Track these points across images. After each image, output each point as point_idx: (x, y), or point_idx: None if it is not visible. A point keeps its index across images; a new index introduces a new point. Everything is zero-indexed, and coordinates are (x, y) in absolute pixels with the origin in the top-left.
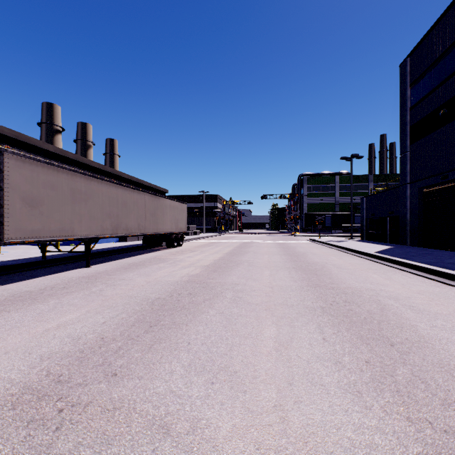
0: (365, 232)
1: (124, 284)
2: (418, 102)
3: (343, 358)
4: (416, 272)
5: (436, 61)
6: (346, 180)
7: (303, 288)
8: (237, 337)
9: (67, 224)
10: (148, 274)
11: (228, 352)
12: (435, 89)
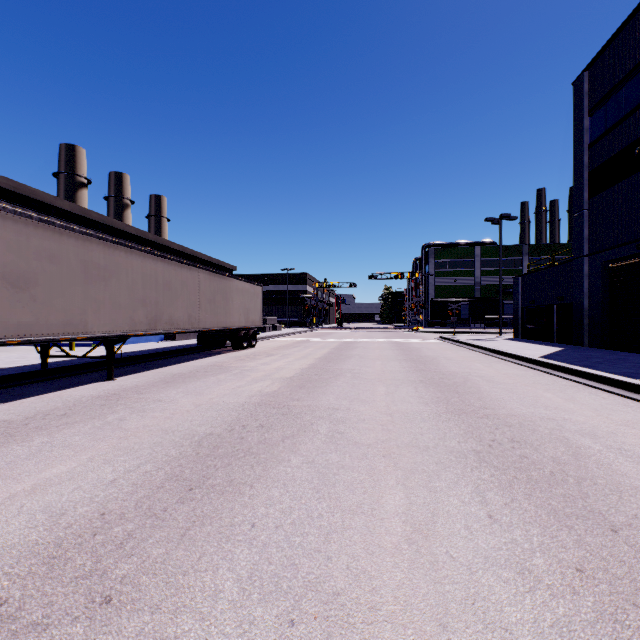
0: (520, 326)
1: (159, 408)
2: (601, 136)
3: (534, 561)
4: (612, 389)
5: (629, 74)
6: (490, 252)
7: (440, 417)
8: (338, 512)
9: (75, 315)
10: (200, 391)
11: (322, 545)
12: (628, 116)
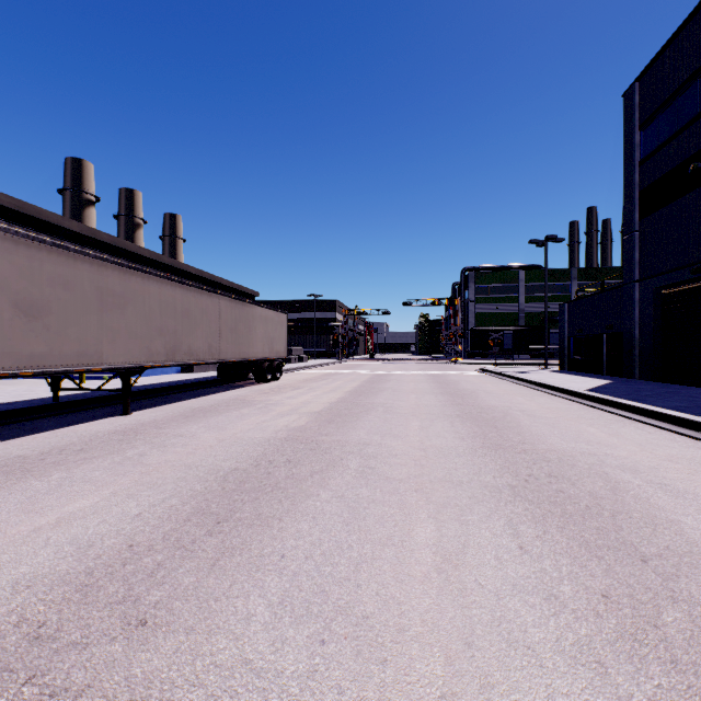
0: (566, 357)
1: (180, 443)
2: (653, 152)
3: (561, 588)
4: (659, 424)
5: (682, 86)
6: (536, 277)
7: (476, 452)
8: (368, 544)
9: (90, 345)
10: (223, 426)
11: (352, 574)
12: (681, 131)
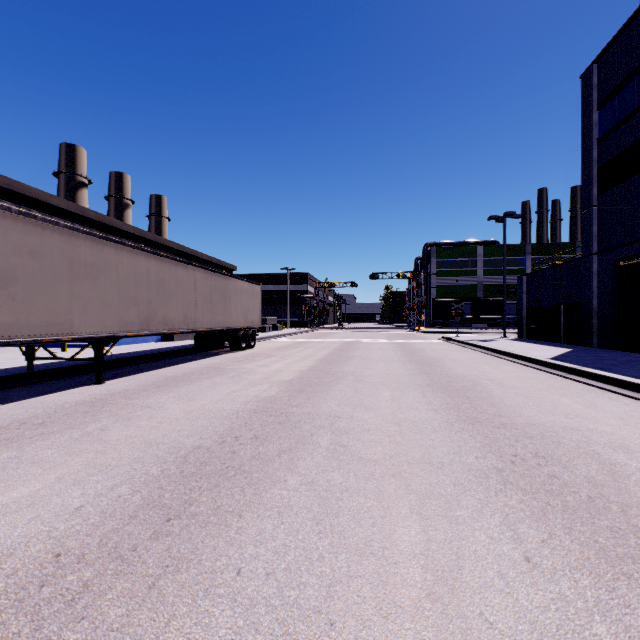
0: (525, 326)
1: (146, 416)
2: (611, 130)
3: (594, 629)
4: (634, 394)
5: None
6: (492, 251)
7: (452, 427)
8: (343, 552)
9: (60, 315)
10: (193, 396)
11: (323, 603)
12: (639, 109)
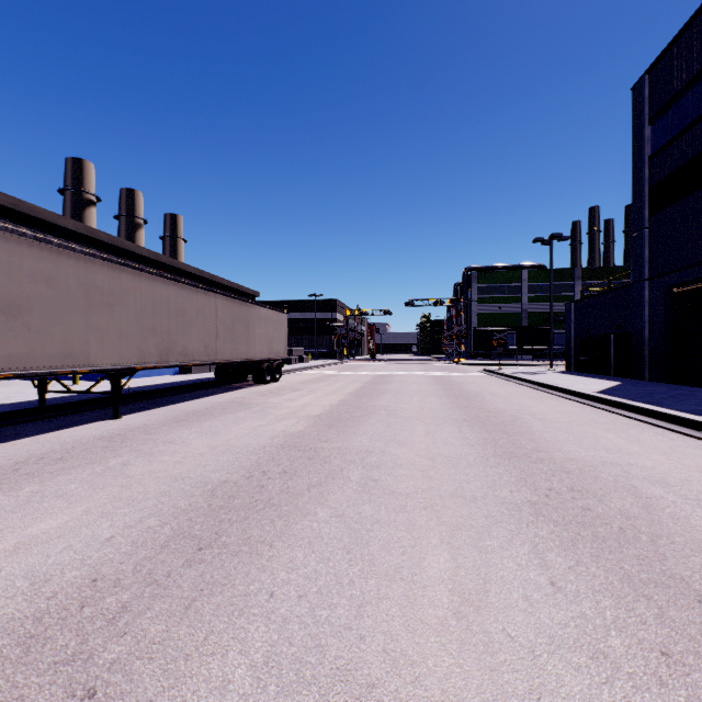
0: (572, 358)
1: (169, 451)
2: (664, 147)
3: (609, 641)
4: (681, 429)
5: (695, 77)
6: (539, 276)
7: (488, 461)
8: (373, 578)
9: (76, 345)
10: (216, 431)
11: (354, 621)
12: (694, 124)
